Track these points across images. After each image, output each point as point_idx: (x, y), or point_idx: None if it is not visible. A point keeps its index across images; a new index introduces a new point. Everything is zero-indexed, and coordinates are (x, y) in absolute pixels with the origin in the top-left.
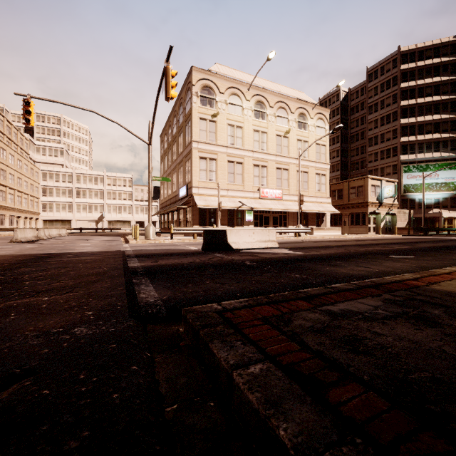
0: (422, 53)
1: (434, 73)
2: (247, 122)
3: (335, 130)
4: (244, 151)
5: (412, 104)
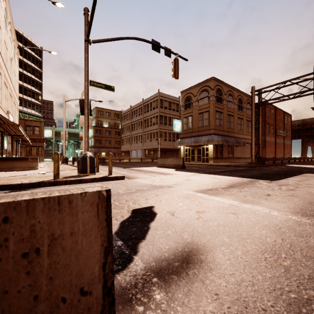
0: (26, 42)
1: (32, 60)
2: (2, 27)
3: (100, 101)
4: (2, 60)
5: (21, 71)
